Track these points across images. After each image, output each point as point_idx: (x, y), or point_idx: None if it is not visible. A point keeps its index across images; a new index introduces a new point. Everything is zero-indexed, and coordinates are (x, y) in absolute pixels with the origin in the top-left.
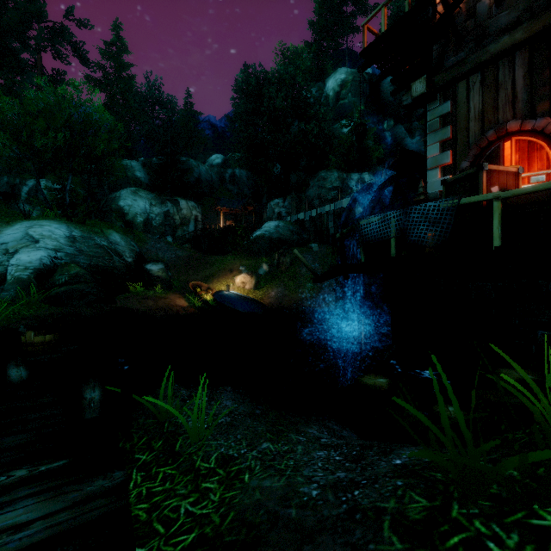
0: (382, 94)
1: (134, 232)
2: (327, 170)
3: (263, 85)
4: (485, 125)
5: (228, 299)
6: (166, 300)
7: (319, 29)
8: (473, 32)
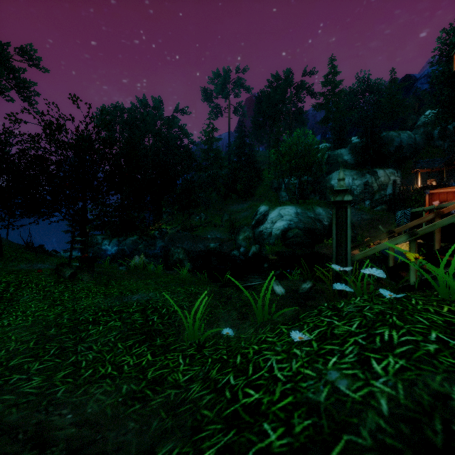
0: None
1: None
2: None
3: None
4: None
5: None
6: None
7: None
8: None
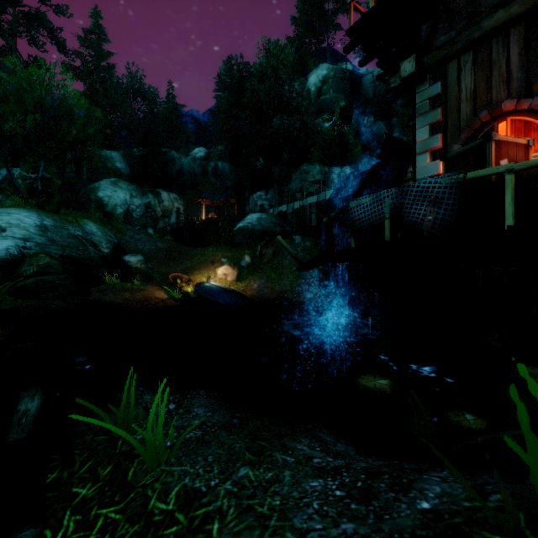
0: (363, 90)
1: (112, 223)
2: (309, 164)
3: (245, 78)
4: (478, 106)
5: (209, 291)
6: (144, 293)
7: (301, 25)
8: (464, 9)
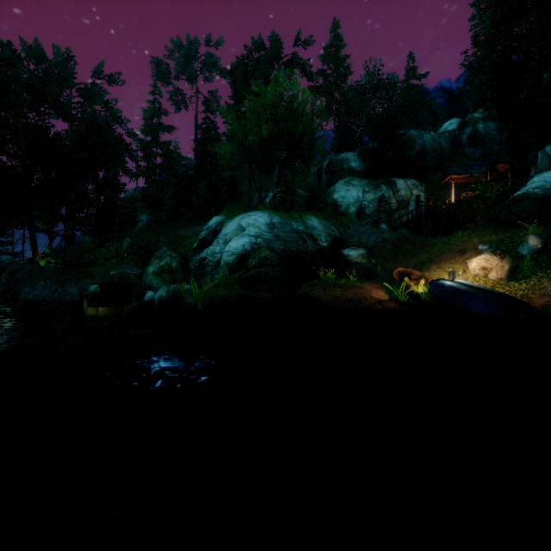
0: None
1: (337, 218)
2: None
3: None
4: None
5: (452, 292)
6: (358, 291)
7: None
8: None
